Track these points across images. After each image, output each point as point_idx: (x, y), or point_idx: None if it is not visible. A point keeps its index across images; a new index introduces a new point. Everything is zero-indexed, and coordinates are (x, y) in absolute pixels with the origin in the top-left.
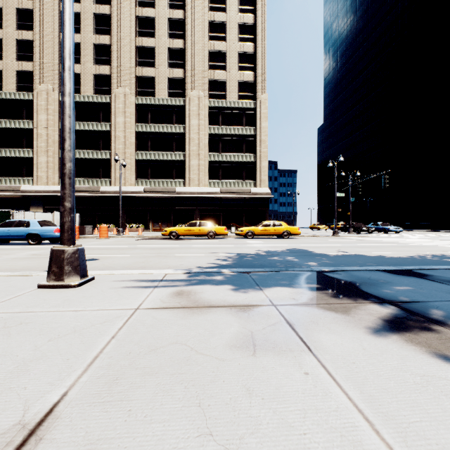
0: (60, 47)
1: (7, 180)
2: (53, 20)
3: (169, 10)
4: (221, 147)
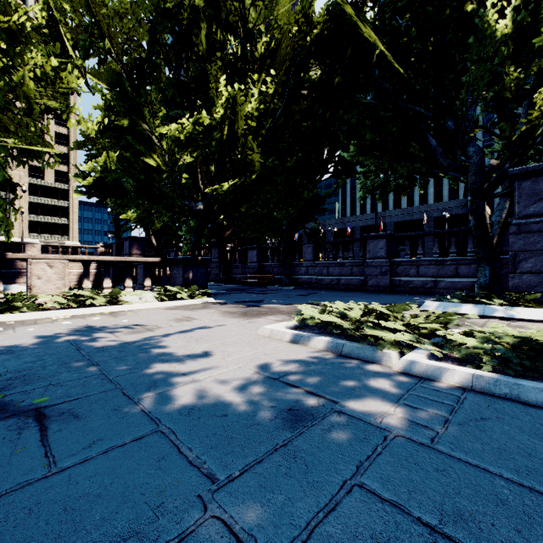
0: None
1: None
2: None
3: None
4: (41, 211)
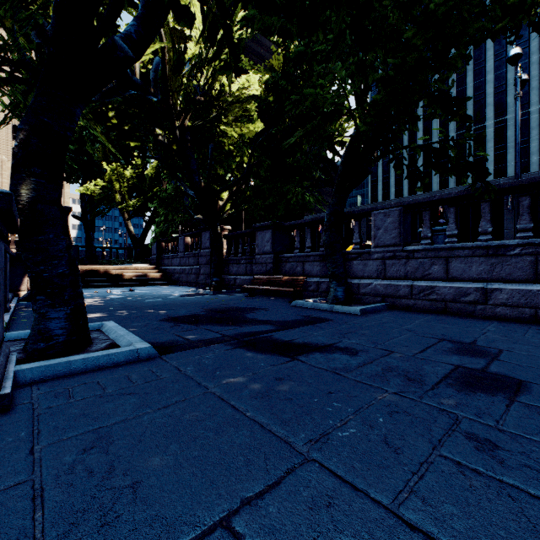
0: None
1: None
2: None
3: None
4: None
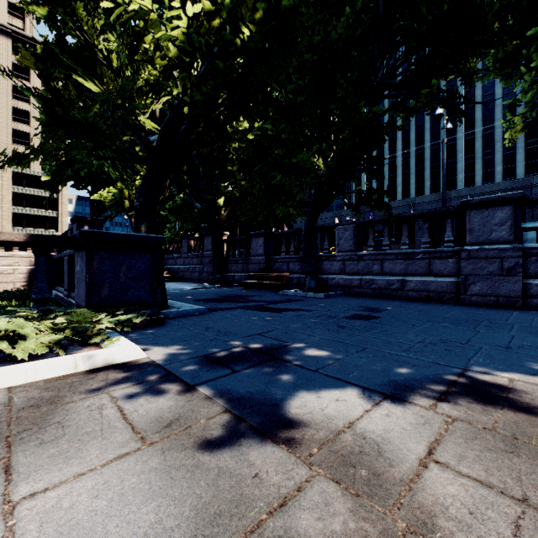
0: None
1: None
2: None
3: None
4: (26, 203)
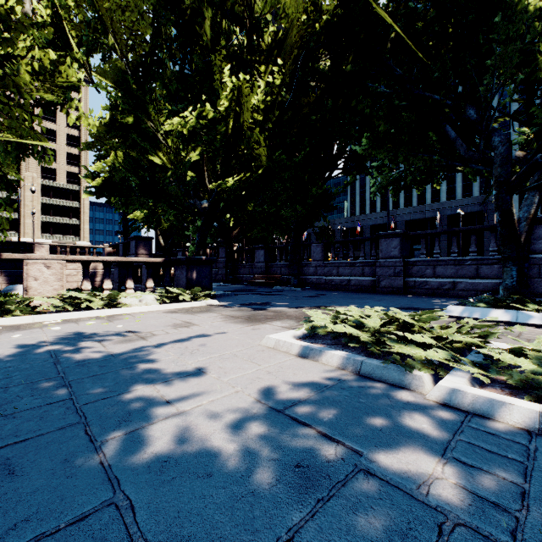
0: None
1: None
2: None
3: None
4: (53, 212)
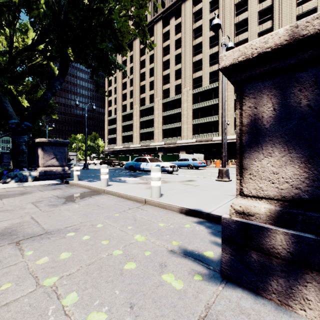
0: (192, 65)
1: (171, 139)
2: (189, 53)
3: (258, 5)
4: None
